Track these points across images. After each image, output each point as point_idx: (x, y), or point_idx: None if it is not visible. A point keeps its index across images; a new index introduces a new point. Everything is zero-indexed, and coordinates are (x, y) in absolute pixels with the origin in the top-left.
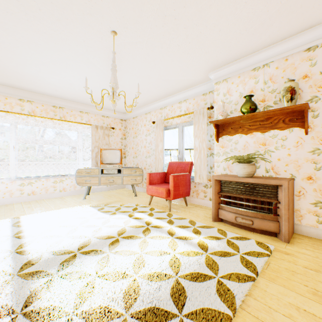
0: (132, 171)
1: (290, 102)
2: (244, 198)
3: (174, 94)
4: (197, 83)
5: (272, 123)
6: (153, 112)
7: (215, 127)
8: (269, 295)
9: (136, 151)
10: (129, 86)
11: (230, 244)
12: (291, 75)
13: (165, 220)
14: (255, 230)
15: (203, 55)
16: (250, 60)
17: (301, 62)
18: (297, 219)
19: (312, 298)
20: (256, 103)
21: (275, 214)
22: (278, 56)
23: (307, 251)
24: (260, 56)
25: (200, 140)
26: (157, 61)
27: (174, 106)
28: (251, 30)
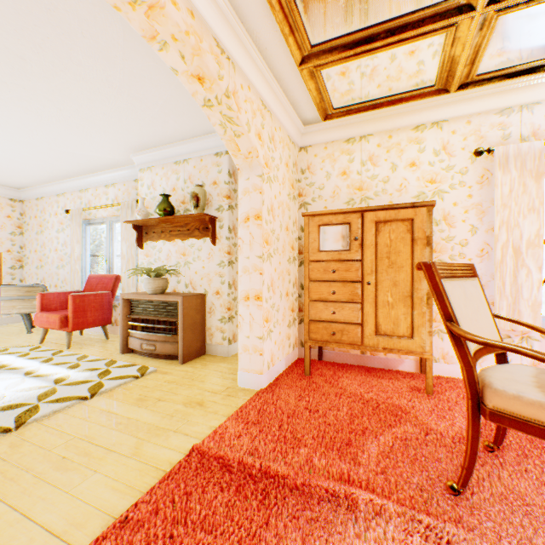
0: (21, 292)
1: (196, 209)
2: (156, 320)
3: (97, 173)
4: (124, 164)
5: (191, 230)
6: (69, 194)
7: (136, 228)
8: (88, 408)
9: (42, 257)
10: (1, 150)
11: (106, 373)
12: (205, 179)
13: (43, 359)
14: (161, 356)
15: (104, 133)
16: (170, 151)
17: (212, 166)
18: (210, 338)
19: (131, 402)
20: (178, 205)
21: (175, 334)
22: (195, 154)
23: (191, 368)
24: (179, 149)
25: (129, 244)
26: (31, 127)
27: (100, 191)
28: (147, 122)
